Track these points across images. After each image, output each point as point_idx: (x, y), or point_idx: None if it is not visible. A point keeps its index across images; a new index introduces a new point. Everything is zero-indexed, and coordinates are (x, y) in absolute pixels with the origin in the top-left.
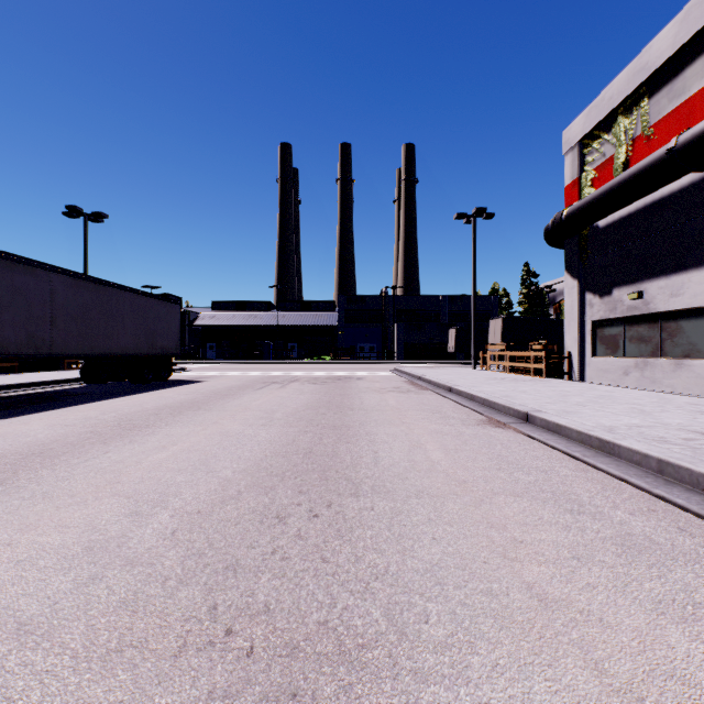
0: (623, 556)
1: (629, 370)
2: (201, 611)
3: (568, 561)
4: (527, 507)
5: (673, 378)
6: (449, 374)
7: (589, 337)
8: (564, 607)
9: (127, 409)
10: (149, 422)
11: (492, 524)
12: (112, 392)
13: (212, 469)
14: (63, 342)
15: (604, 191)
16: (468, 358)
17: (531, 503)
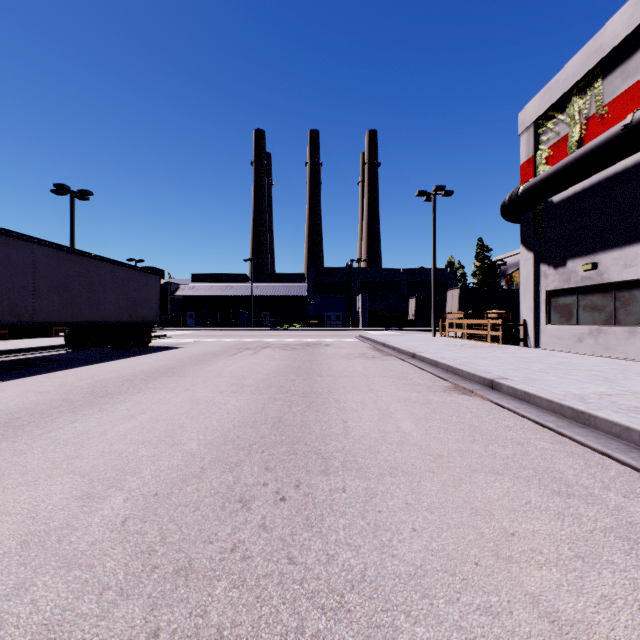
0: (632, 554)
1: (583, 337)
2: (139, 639)
3: (571, 562)
4: (511, 488)
5: (627, 345)
6: (411, 341)
7: (543, 306)
8: (584, 634)
9: (103, 375)
10: (122, 389)
11: (476, 510)
12: (93, 358)
13: (177, 441)
14: (45, 311)
15: (560, 168)
16: (426, 325)
17: (514, 482)
